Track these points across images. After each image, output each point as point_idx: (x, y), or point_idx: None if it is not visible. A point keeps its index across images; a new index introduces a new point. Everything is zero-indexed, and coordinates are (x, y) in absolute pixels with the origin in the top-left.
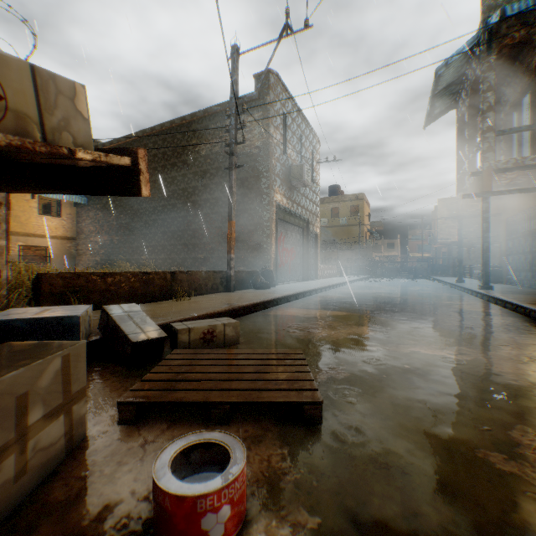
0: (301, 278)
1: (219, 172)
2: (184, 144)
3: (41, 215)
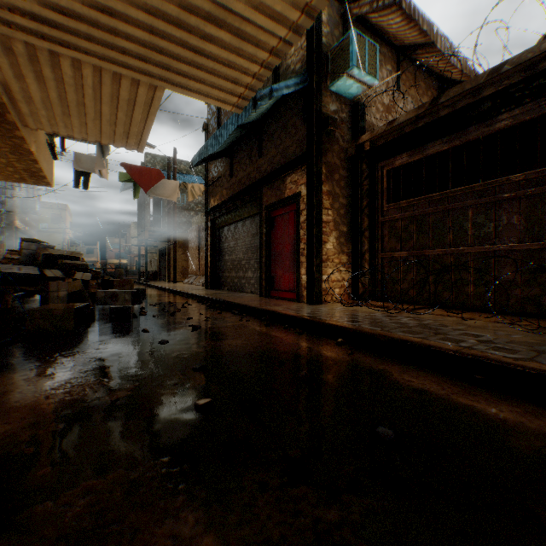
0: None
1: None
2: None
3: None
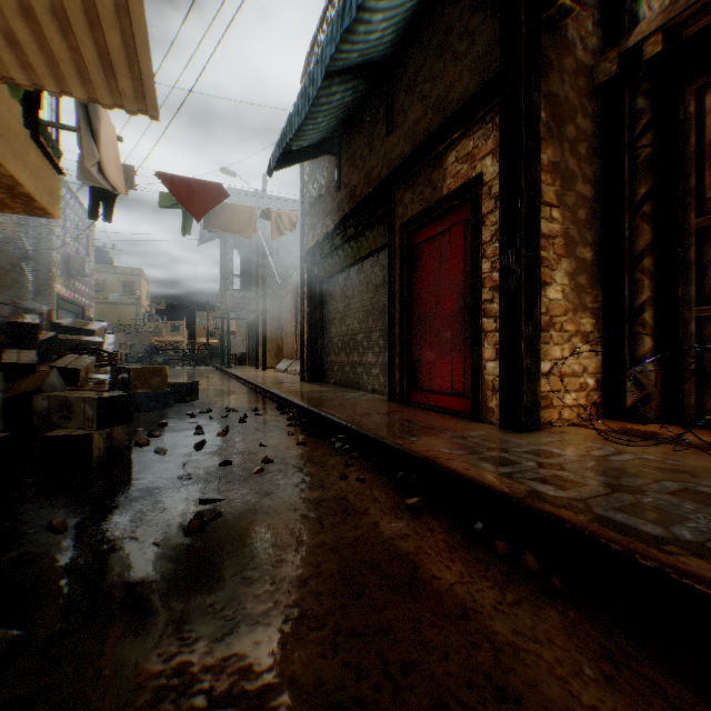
0: None
1: None
2: None
3: None
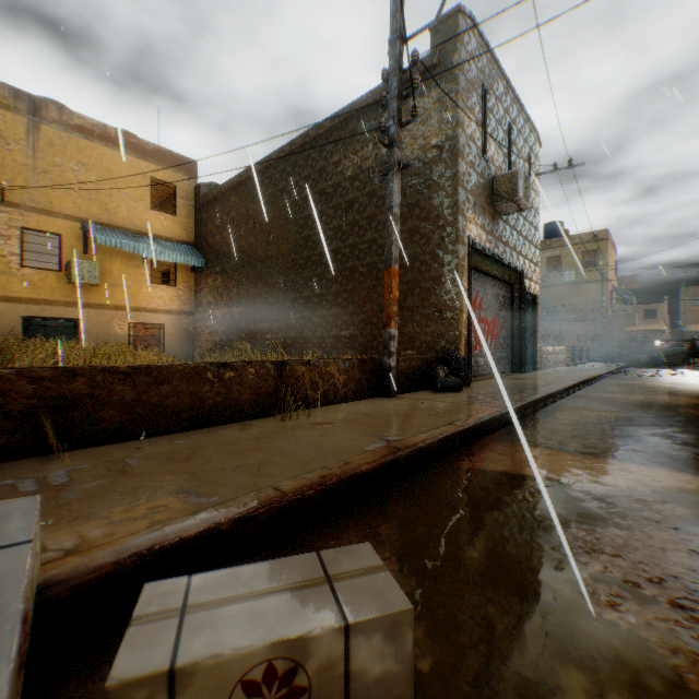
0: (508, 368)
1: (373, 200)
2: (322, 165)
3: (153, 284)
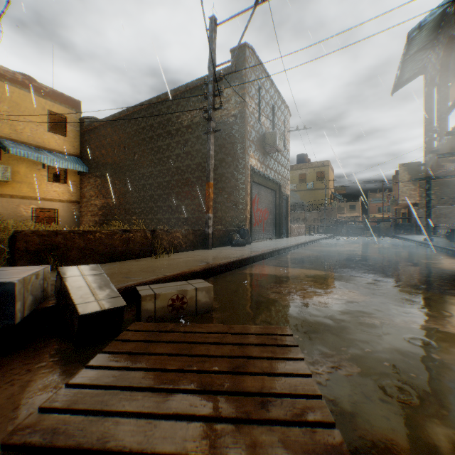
0: (273, 236)
1: (199, 140)
2: (169, 116)
3: (50, 182)
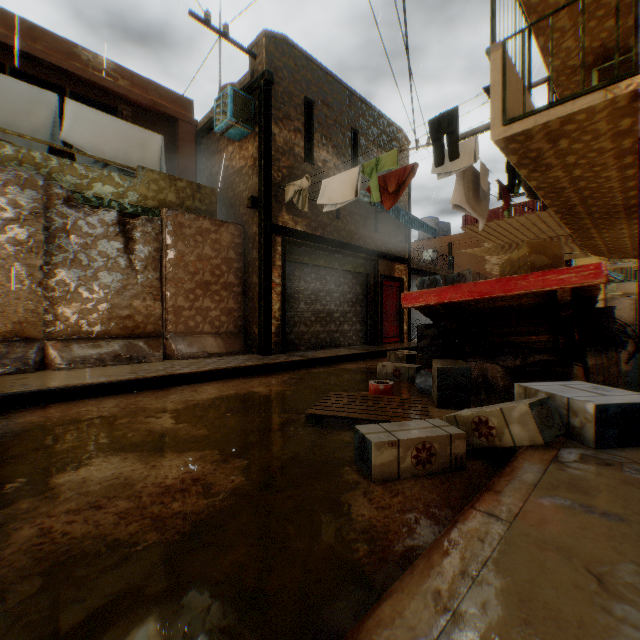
0: None
1: None
2: None
3: None
